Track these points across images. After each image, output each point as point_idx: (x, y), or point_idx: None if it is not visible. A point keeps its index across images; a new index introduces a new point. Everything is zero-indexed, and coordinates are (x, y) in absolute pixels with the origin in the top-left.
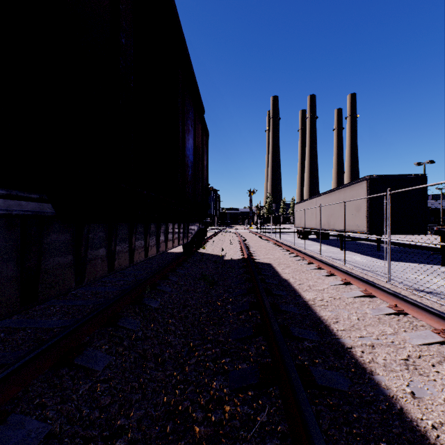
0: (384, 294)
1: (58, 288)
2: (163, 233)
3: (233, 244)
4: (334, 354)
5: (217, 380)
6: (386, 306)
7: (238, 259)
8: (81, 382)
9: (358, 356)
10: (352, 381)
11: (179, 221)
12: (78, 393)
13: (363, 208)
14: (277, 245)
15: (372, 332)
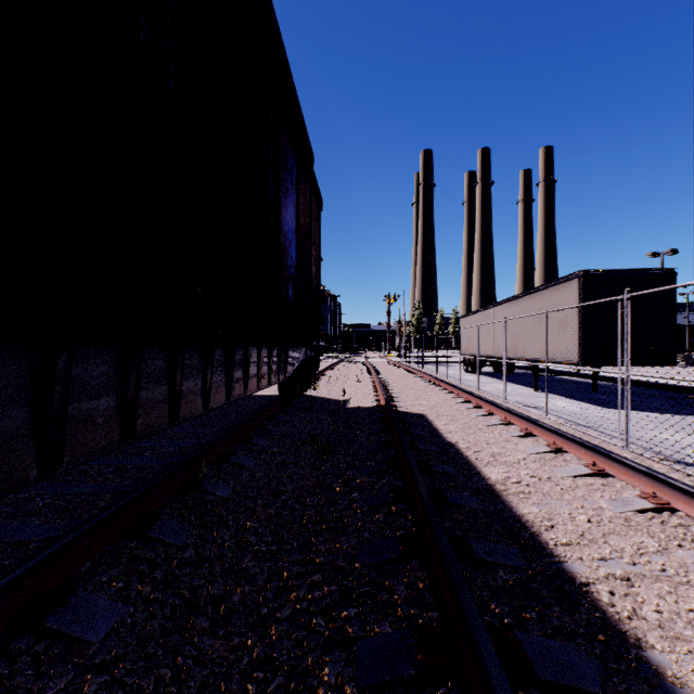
0: (629, 472)
1: None
2: (240, 365)
3: (362, 381)
4: (559, 600)
5: (332, 663)
6: (635, 494)
7: (371, 407)
8: (52, 673)
9: (605, 603)
10: (604, 666)
11: (268, 344)
12: None
13: (572, 323)
14: (433, 383)
15: (620, 549)
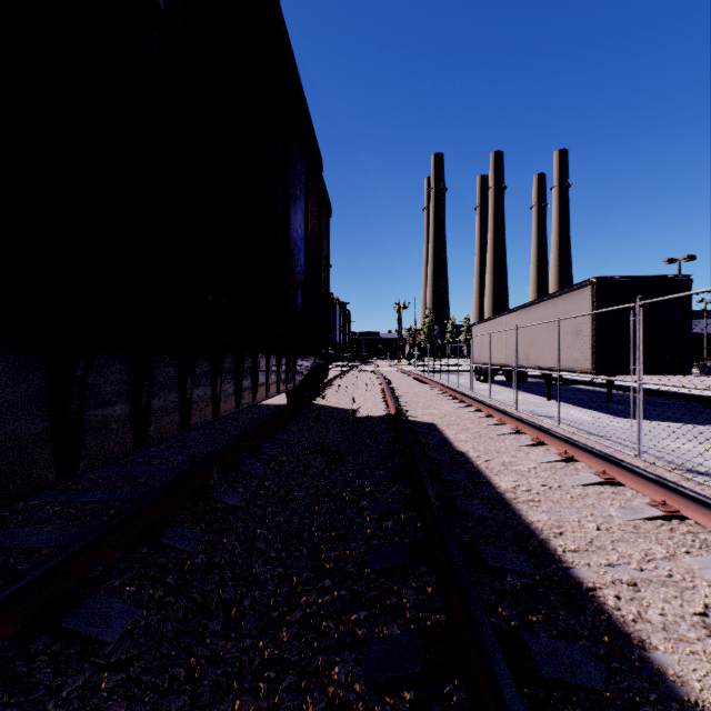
0: (639, 480)
1: (13, 487)
2: (249, 373)
3: (371, 390)
4: (565, 603)
5: (342, 663)
6: (645, 502)
7: (381, 416)
8: (70, 671)
9: (611, 607)
10: (608, 665)
11: (277, 352)
12: (60, 698)
13: (585, 331)
14: (444, 392)
15: (628, 555)
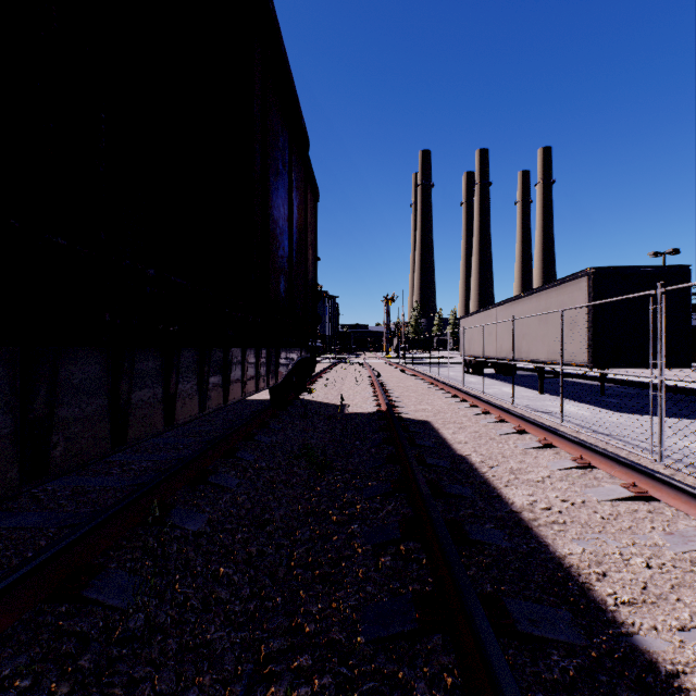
0: (680, 496)
1: None
2: (219, 370)
3: (360, 384)
4: None
5: None
6: (695, 527)
7: (371, 413)
8: None
9: None
10: None
11: (253, 344)
12: None
13: (581, 323)
14: (436, 385)
15: None
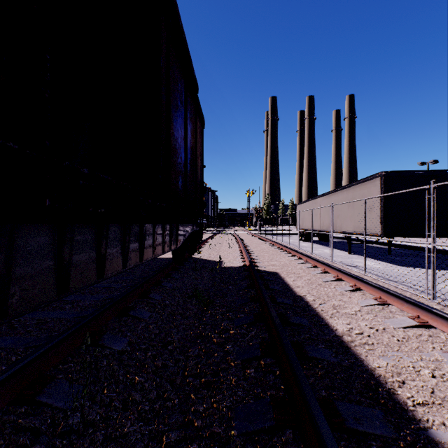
0: None
1: None
2: (136, 239)
3: (232, 247)
4: None
5: None
6: None
7: (239, 267)
8: None
9: None
10: None
11: (160, 221)
12: None
13: (376, 207)
14: (281, 248)
15: None
